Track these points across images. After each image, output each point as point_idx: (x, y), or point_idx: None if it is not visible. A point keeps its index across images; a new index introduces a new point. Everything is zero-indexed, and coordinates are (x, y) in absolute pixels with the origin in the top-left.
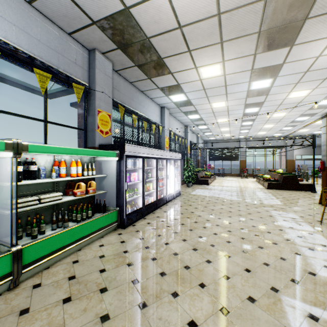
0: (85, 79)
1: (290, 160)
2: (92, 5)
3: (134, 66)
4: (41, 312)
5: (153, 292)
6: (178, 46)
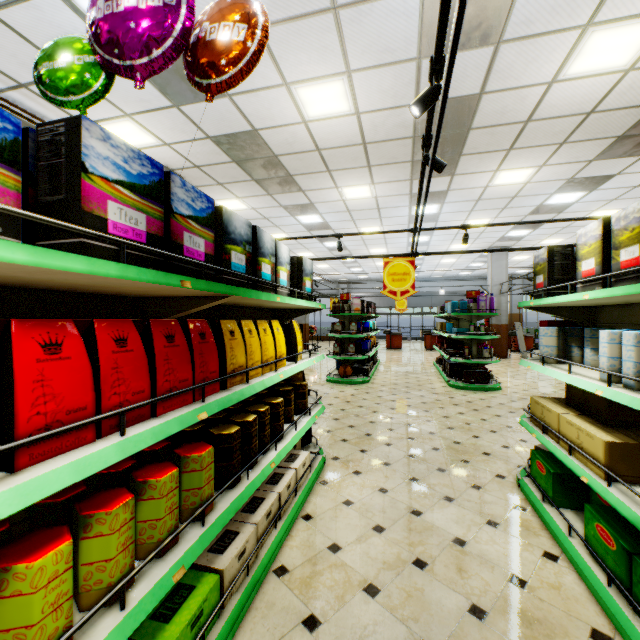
0: None
1: None
2: None
3: None
4: None
5: None
6: None
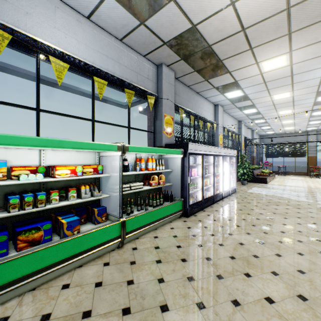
0: (154, 90)
1: None
2: (165, 31)
3: (193, 72)
4: (143, 265)
5: (226, 269)
6: (239, 46)
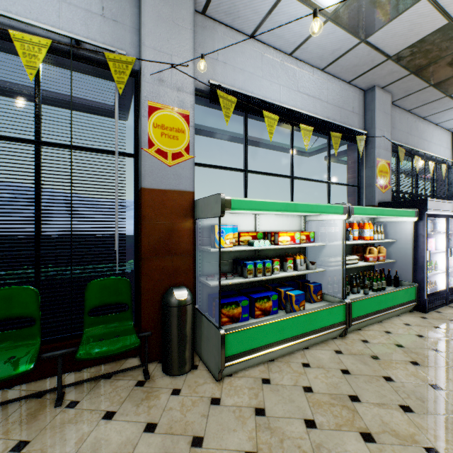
0: (360, 127)
1: None
2: (397, 41)
3: (426, 87)
4: (393, 364)
5: None
6: None
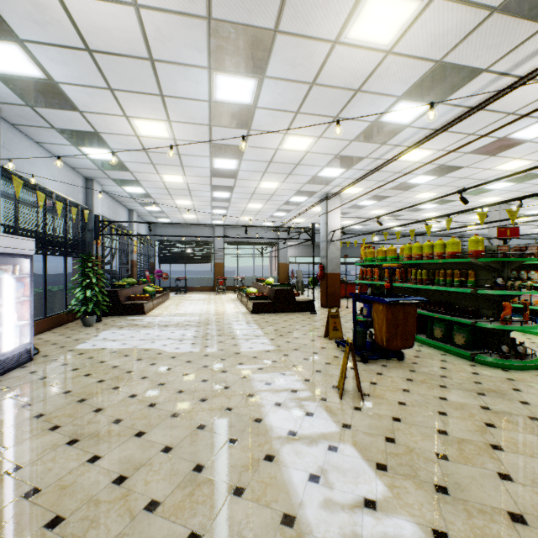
0: None
1: (284, 263)
2: None
3: None
4: None
5: None
6: None
